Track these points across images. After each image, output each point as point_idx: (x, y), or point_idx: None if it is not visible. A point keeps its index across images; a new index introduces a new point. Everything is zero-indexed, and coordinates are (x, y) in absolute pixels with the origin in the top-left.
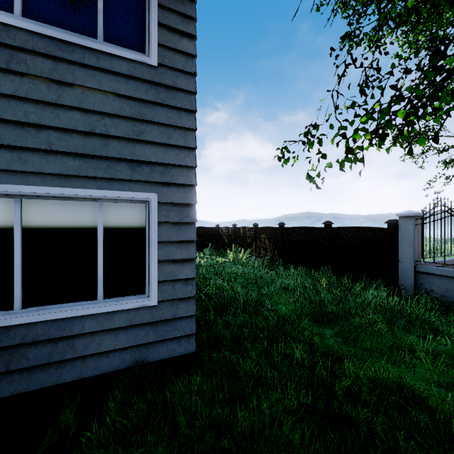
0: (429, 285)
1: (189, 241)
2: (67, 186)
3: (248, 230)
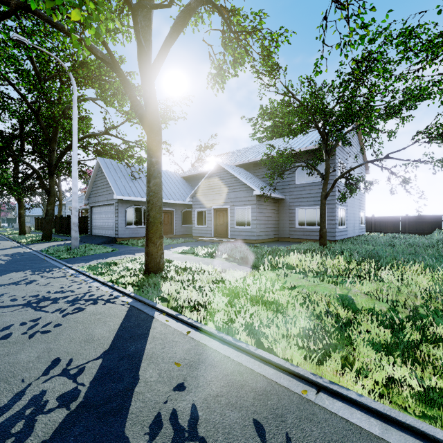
0: None
1: (334, 216)
2: (311, 206)
3: None
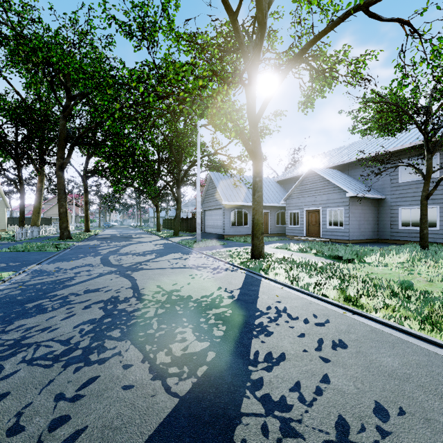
0: None
1: None
2: (418, 206)
3: None
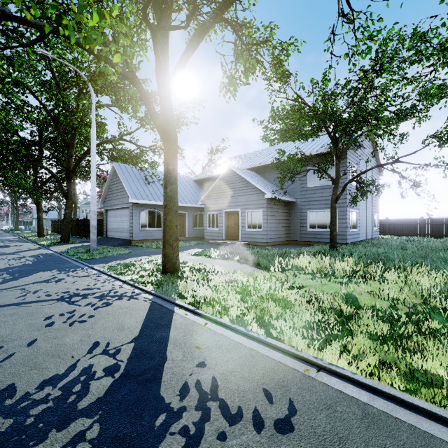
0: None
1: (345, 219)
2: (322, 209)
3: None
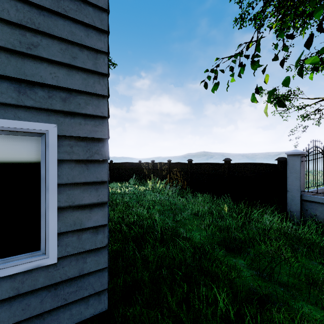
0: (313, 211)
1: (100, 182)
2: None
3: (164, 165)
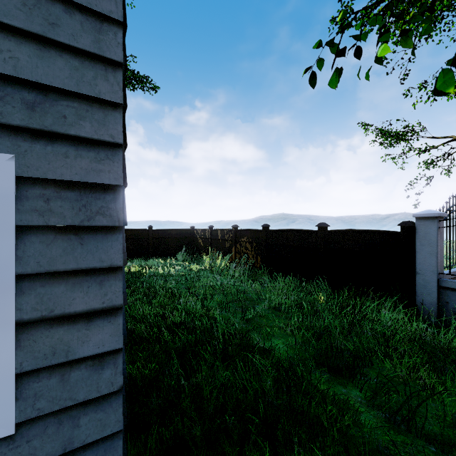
0: None
1: (108, 268)
2: None
3: (227, 233)
